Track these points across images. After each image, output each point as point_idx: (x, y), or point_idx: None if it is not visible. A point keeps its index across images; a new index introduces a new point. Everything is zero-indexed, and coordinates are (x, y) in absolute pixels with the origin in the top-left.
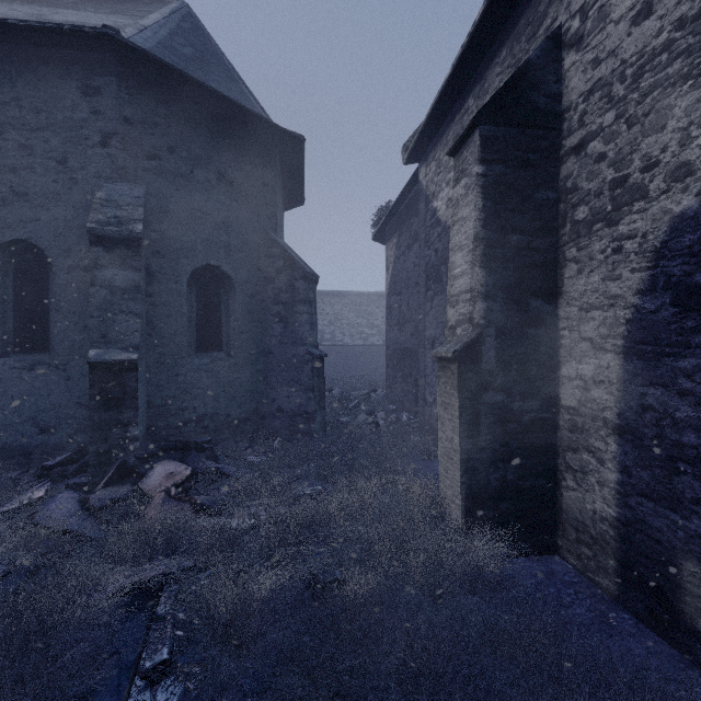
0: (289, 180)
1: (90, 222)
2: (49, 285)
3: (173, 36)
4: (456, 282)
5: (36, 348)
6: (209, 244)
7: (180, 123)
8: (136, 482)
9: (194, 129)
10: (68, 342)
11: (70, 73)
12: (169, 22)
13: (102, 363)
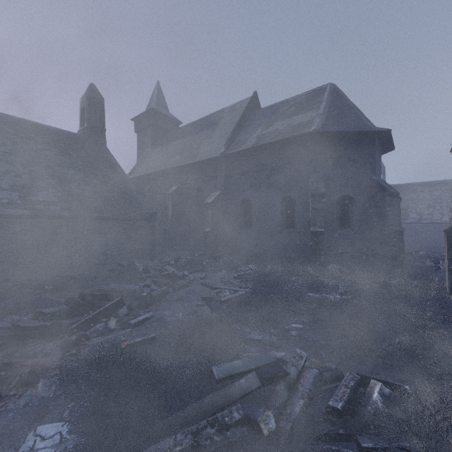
0: (384, 143)
1: (310, 191)
2: (294, 208)
3: (329, 109)
4: (451, 203)
5: (291, 227)
6: (344, 187)
7: (333, 145)
8: (324, 267)
9: (338, 145)
10: (300, 225)
11: (301, 143)
12: (327, 102)
13: (314, 232)
